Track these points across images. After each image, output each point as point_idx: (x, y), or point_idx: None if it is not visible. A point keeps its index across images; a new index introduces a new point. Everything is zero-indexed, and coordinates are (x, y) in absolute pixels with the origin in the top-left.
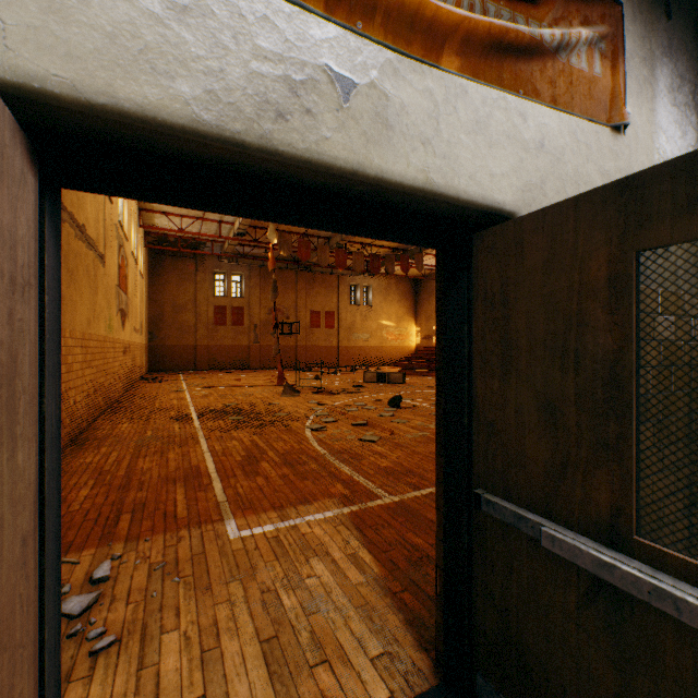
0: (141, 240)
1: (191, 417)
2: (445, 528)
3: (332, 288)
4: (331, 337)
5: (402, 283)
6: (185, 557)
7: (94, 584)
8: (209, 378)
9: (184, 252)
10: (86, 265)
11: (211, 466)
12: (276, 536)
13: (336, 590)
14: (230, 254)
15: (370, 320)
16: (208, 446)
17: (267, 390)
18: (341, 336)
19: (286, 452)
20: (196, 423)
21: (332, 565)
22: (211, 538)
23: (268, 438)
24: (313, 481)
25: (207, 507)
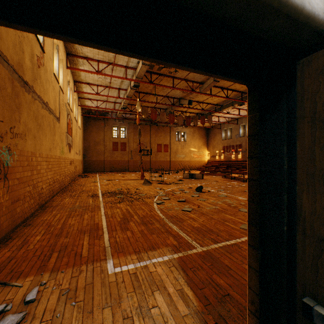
0: (79, 112)
1: (98, 195)
2: (261, 311)
3: (167, 133)
4: (166, 156)
5: (201, 130)
6: (81, 286)
7: (25, 304)
8: (110, 176)
9: (99, 117)
10: (48, 122)
11: (104, 223)
12: (135, 272)
13: (170, 320)
14: (120, 118)
15: (185, 148)
16: (104, 212)
17: (136, 182)
18: (171, 156)
19: (143, 216)
20: (100, 199)
21: (167, 298)
22: (97, 272)
23: (135, 208)
24: (157, 235)
25: (99, 250)
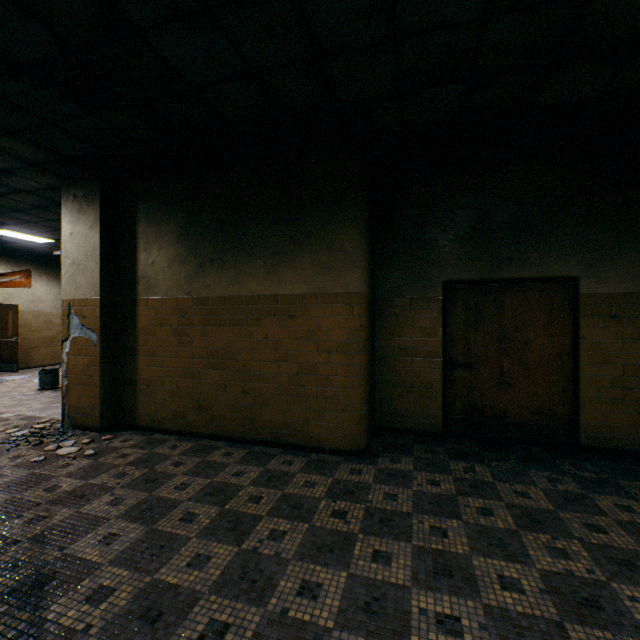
0: None
1: None
2: None
3: None
4: None
5: None
6: None
7: None
8: None
9: None
10: None
11: None
12: None
13: None
14: None
15: None
16: None
17: None
18: None
19: None
20: None
21: None
22: None
23: None
24: None
25: None
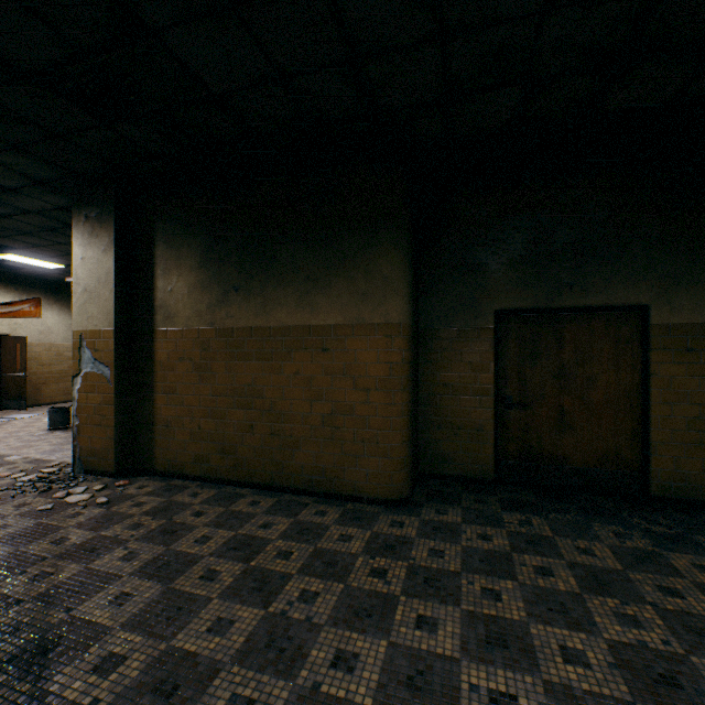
0: None
1: None
2: None
3: None
4: None
5: None
6: None
7: None
8: None
9: None
10: None
11: None
12: None
13: None
14: None
15: None
16: None
17: None
18: None
19: None
20: None
21: None
22: None
23: None
24: None
25: None
